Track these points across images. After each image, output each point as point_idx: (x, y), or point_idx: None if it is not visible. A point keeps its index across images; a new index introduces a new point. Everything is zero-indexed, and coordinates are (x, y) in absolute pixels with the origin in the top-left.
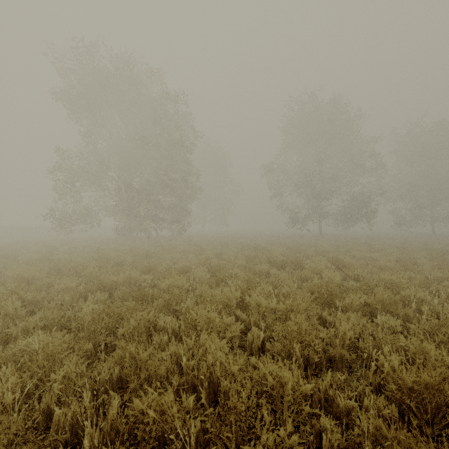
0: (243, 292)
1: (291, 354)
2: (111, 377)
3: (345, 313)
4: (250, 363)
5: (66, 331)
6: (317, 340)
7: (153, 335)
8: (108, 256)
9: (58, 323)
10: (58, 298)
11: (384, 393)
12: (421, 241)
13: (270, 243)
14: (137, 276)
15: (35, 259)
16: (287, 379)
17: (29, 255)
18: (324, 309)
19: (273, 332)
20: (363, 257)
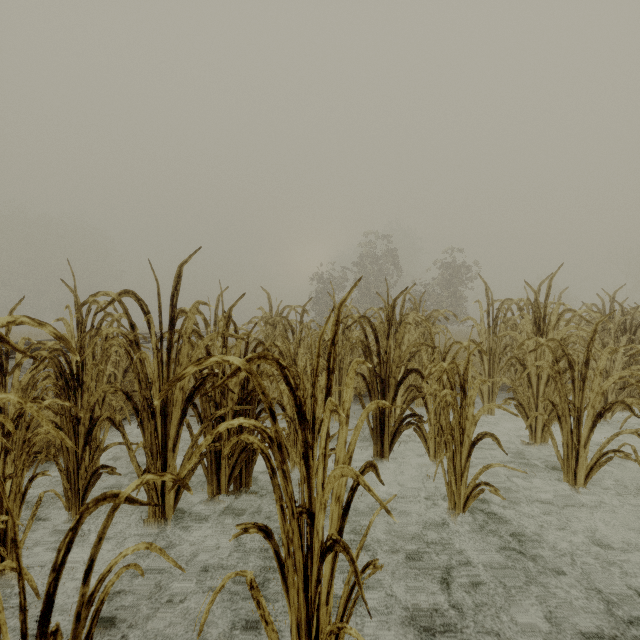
0: None
1: None
2: None
3: None
4: None
5: None
6: None
7: None
8: None
9: None
10: None
11: None
12: None
13: None
14: None
15: None
16: None
17: None
18: None
19: None
20: None
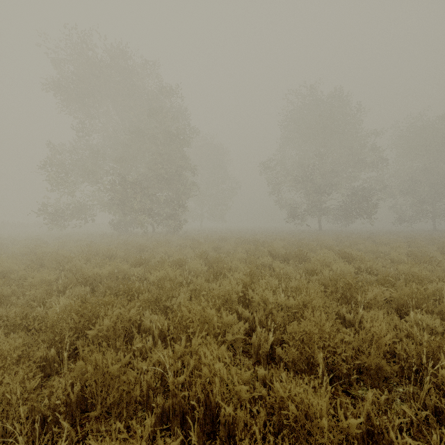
0: (245, 286)
1: (310, 363)
2: (68, 398)
3: (367, 311)
4: (258, 376)
5: (23, 333)
6: (343, 345)
7: (135, 338)
8: (98, 249)
9: (22, 323)
10: (31, 293)
11: (444, 421)
12: (425, 236)
13: (270, 237)
14: (125, 269)
15: (20, 253)
16: (319, 409)
17: (15, 248)
18: (340, 305)
19: (284, 333)
20: (369, 251)
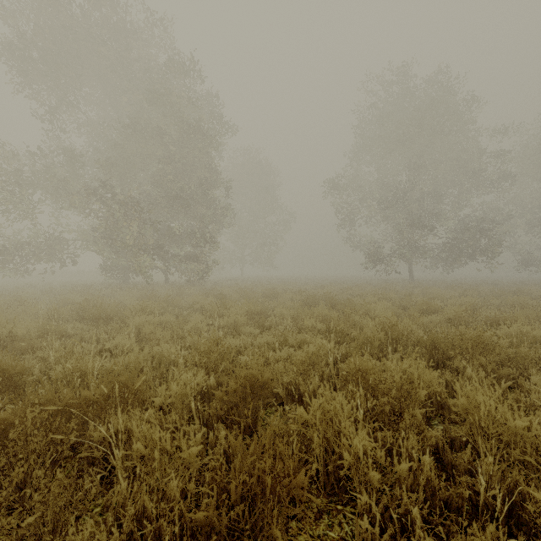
0: None
1: None
2: None
3: None
4: None
5: None
6: None
7: None
8: None
9: None
10: None
11: None
12: None
13: (348, 291)
14: None
15: None
16: None
17: None
18: None
19: None
20: None
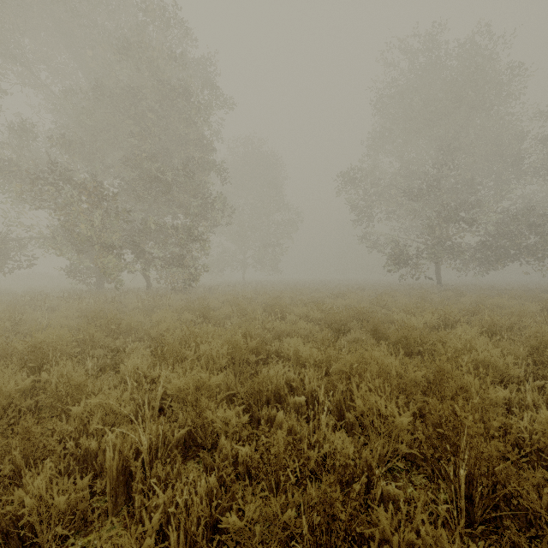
0: None
1: None
2: None
3: None
4: None
5: None
6: None
7: None
8: None
9: None
10: None
11: None
12: None
13: (380, 302)
14: None
15: None
16: None
17: None
18: None
19: None
20: None
